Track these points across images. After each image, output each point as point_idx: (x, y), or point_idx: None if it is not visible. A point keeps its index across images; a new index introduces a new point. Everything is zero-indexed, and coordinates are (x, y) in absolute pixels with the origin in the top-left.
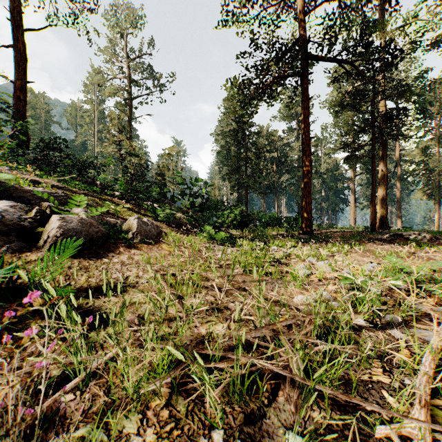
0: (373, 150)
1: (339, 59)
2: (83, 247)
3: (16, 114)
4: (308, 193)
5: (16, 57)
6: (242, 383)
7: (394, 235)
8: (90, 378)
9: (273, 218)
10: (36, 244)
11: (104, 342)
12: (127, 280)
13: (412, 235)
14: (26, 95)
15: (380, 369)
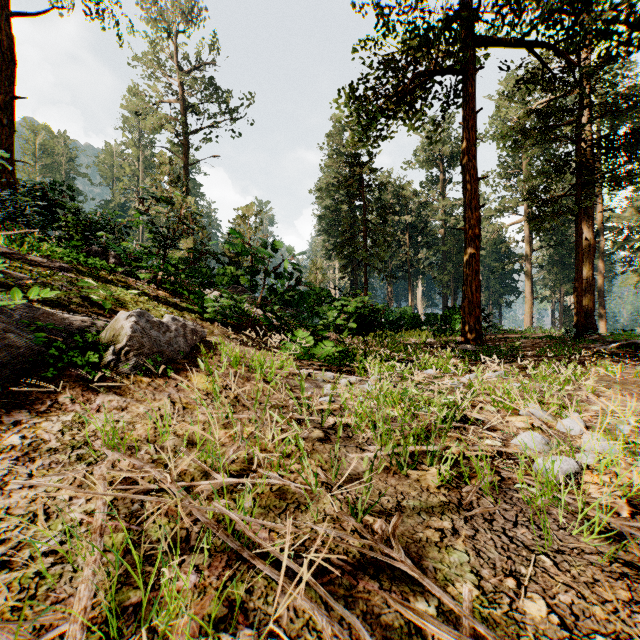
0: (580, 202)
1: (530, 41)
2: None
3: None
4: (474, 272)
5: None
6: None
7: (628, 345)
8: None
9: (408, 316)
10: None
11: None
12: None
13: None
14: (13, 118)
15: None
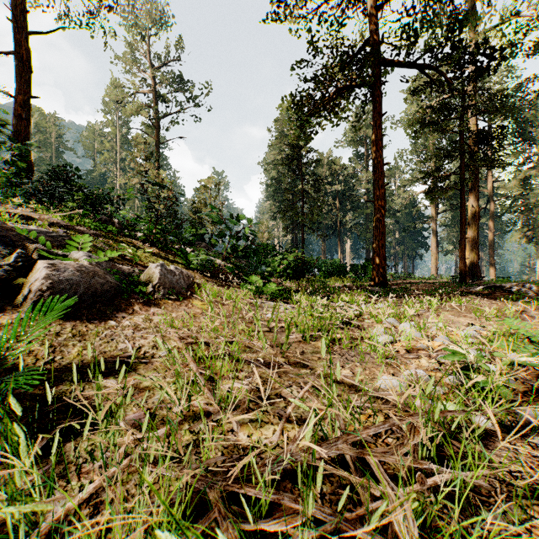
0: (462, 181)
1: (421, 65)
2: (81, 305)
3: (16, 136)
4: (381, 234)
5: (17, 66)
6: None
7: (490, 287)
8: None
9: (336, 266)
10: (15, 301)
11: (84, 463)
12: (139, 353)
13: (515, 287)
14: (29, 113)
15: None
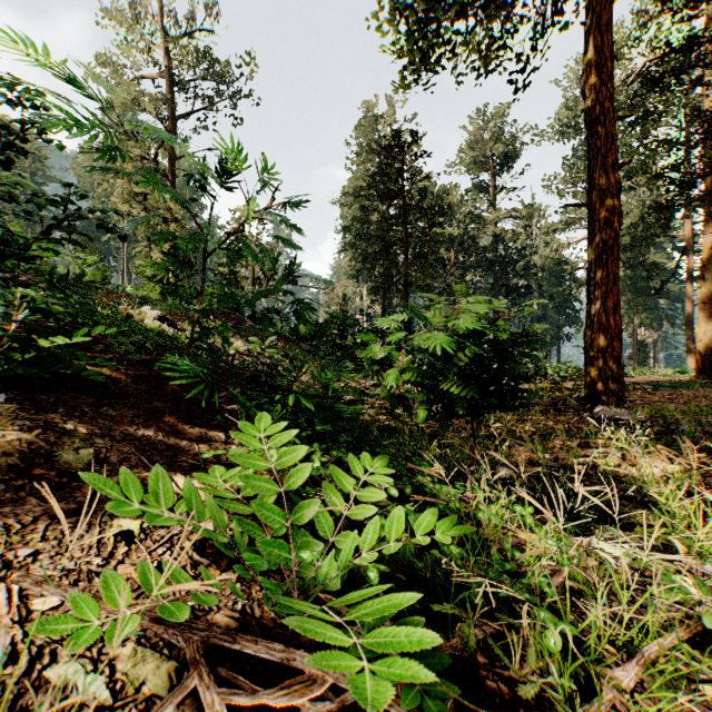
0: None
1: None
2: None
3: None
4: (612, 278)
5: None
6: None
7: None
8: None
9: None
10: None
11: None
12: None
13: None
14: None
15: None
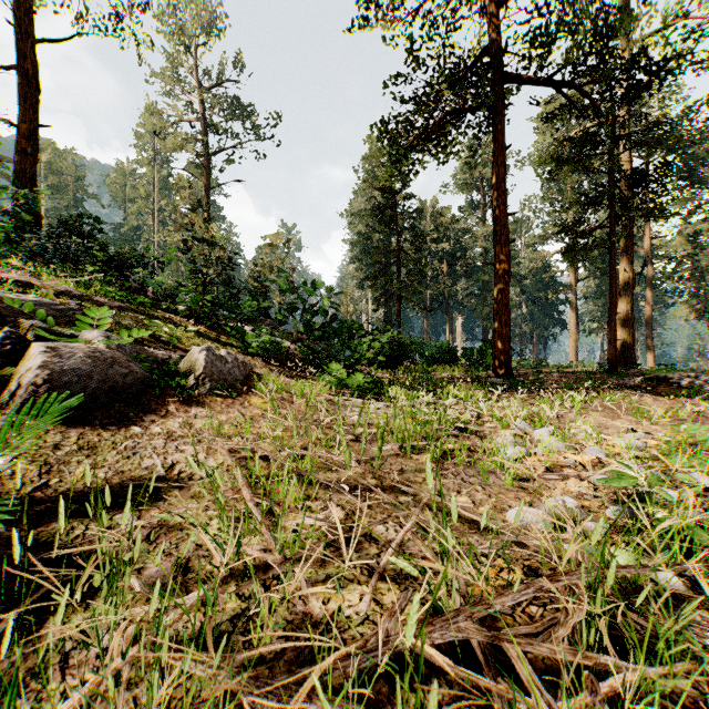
0: (613, 236)
1: (557, 81)
2: (93, 405)
3: (19, 178)
4: (504, 307)
5: (20, 84)
6: None
7: (651, 378)
8: None
9: (443, 350)
10: None
11: (74, 649)
12: (171, 472)
13: (684, 378)
14: (36, 147)
15: None
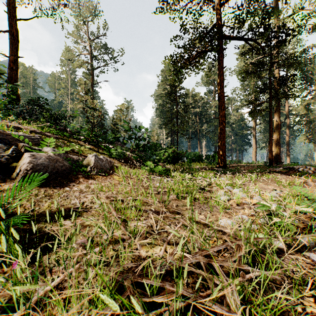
0: (270, 106)
1: (246, 38)
2: (49, 178)
3: (9, 80)
4: (223, 137)
5: (10, 39)
6: (180, 315)
7: (286, 168)
8: (32, 309)
9: (196, 156)
10: (11, 176)
11: (54, 266)
12: (83, 205)
13: (301, 168)
14: (17, 66)
15: (311, 298)
